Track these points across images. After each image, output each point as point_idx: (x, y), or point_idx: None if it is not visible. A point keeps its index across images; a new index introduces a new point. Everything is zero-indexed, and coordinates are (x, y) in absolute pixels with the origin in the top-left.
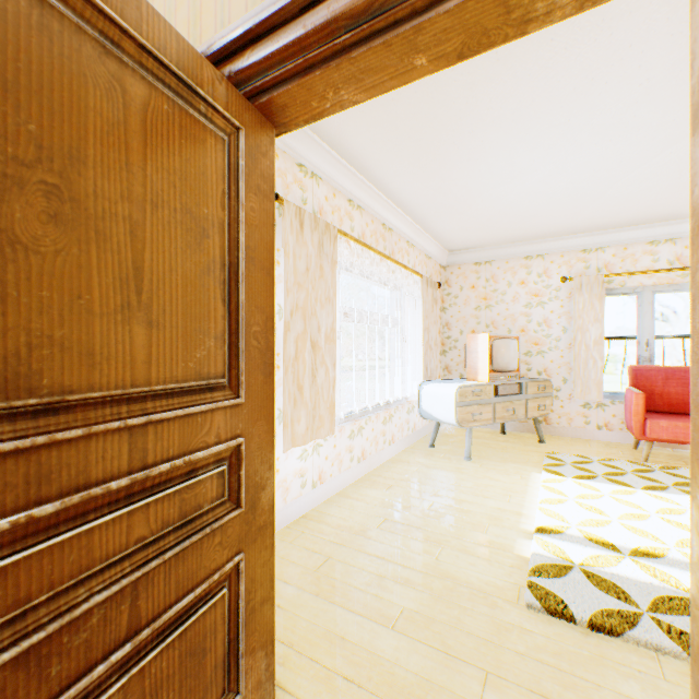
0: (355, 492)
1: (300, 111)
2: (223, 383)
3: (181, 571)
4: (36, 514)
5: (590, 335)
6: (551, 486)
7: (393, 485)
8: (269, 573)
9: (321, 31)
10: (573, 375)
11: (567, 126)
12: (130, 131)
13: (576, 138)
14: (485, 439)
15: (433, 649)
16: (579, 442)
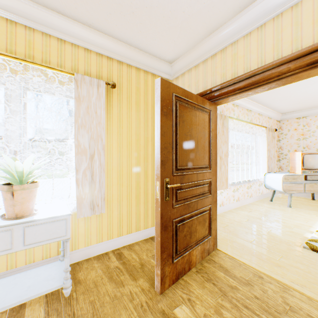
0: (235, 211)
1: (224, 102)
2: (207, 167)
3: (202, 203)
4: (189, 184)
5: None
6: None
7: (251, 211)
8: (215, 213)
9: (232, 91)
10: None
11: None
12: (196, 121)
13: None
14: (301, 201)
15: (263, 248)
16: None
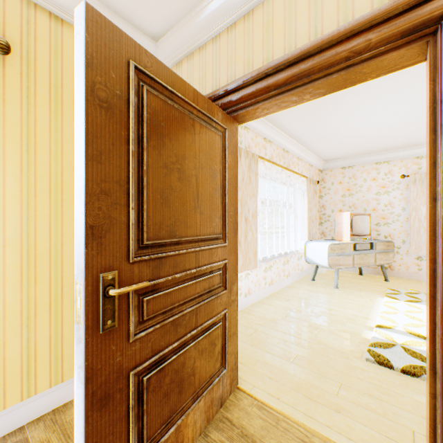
0: (268, 301)
1: (250, 117)
2: (220, 237)
3: (208, 309)
4: (176, 276)
5: (421, 212)
6: (388, 305)
7: (289, 299)
8: (235, 322)
9: (263, 90)
10: (409, 238)
11: (397, 90)
12: (195, 143)
13: (403, 95)
14: (348, 277)
15: (312, 372)
16: (413, 282)
